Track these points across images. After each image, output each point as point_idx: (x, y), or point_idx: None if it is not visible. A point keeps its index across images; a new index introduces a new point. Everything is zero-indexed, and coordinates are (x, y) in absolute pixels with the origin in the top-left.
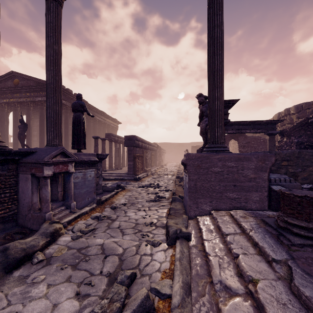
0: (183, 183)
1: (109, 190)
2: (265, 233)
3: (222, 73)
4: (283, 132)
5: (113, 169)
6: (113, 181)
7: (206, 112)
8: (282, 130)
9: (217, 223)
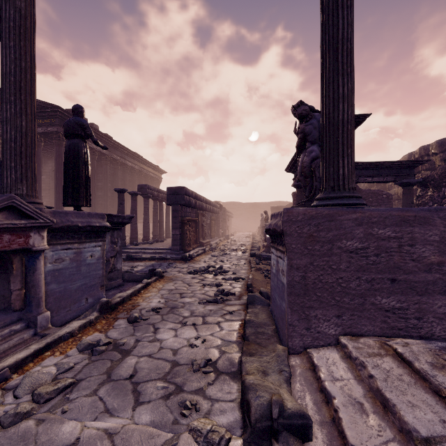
0: (262, 265)
1: (135, 280)
2: None
3: (353, 46)
4: (426, 181)
5: (150, 242)
6: (147, 261)
7: (313, 135)
8: (426, 178)
9: (373, 381)
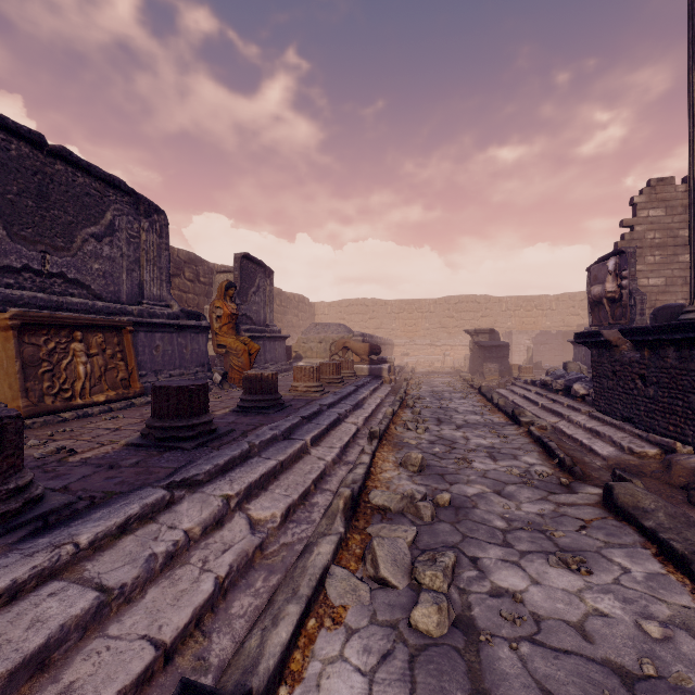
0: None
1: None
2: (61, 528)
3: None
4: None
5: None
6: None
7: None
8: None
9: None
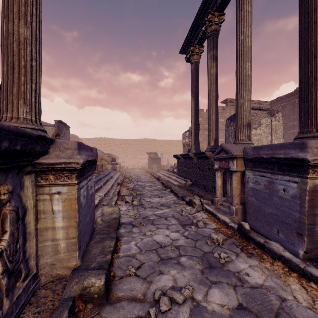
0: None
1: None
2: None
3: None
4: None
5: None
6: None
7: None
8: None
9: None
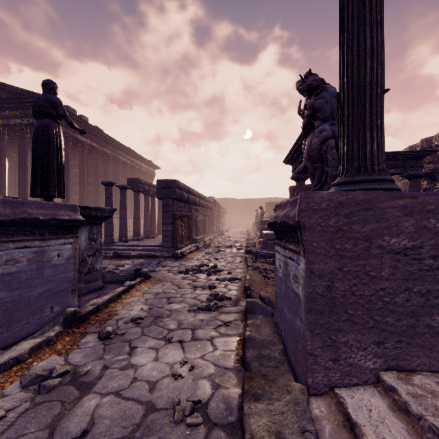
0: (260, 263)
1: (119, 281)
2: None
3: None
4: (435, 173)
5: (140, 238)
6: (135, 259)
7: (324, 111)
8: (435, 169)
9: None
